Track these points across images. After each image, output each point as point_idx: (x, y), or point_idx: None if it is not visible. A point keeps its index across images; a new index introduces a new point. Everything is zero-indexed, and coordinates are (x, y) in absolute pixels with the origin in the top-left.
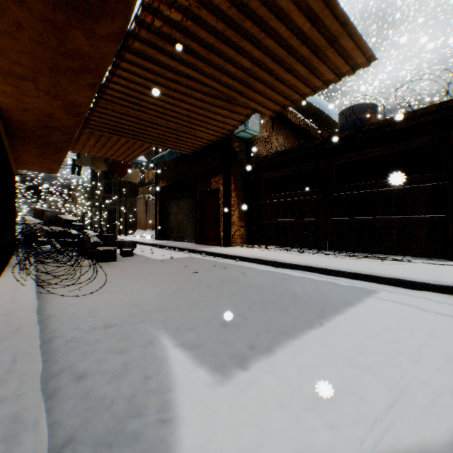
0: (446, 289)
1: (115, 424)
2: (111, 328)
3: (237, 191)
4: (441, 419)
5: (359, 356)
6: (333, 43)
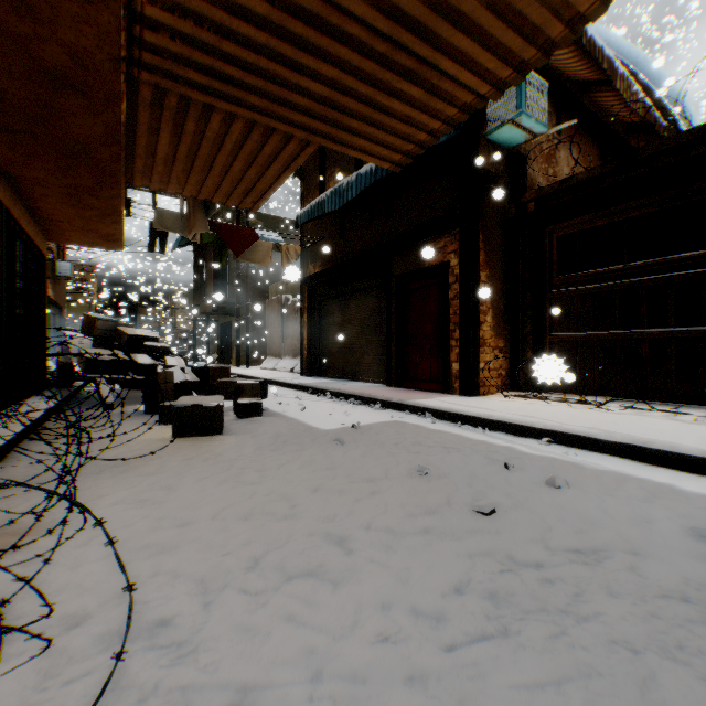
0: None
1: None
2: None
3: (490, 268)
4: None
5: None
6: None
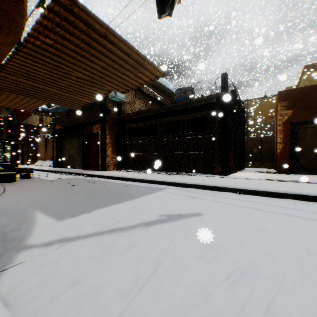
0: (195, 186)
1: (3, 235)
2: (6, 211)
3: (111, 135)
4: (138, 221)
5: (129, 210)
6: (142, 65)
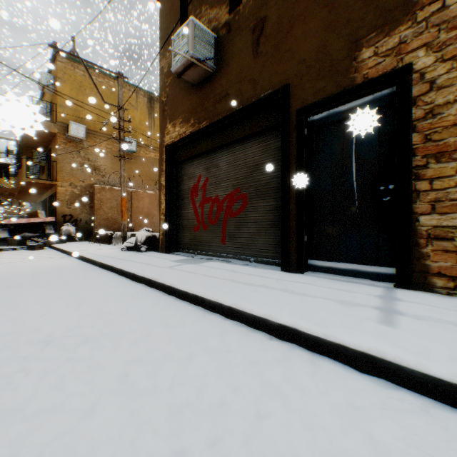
0: None
1: None
2: None
3: None
4: None
5: None
6: None
